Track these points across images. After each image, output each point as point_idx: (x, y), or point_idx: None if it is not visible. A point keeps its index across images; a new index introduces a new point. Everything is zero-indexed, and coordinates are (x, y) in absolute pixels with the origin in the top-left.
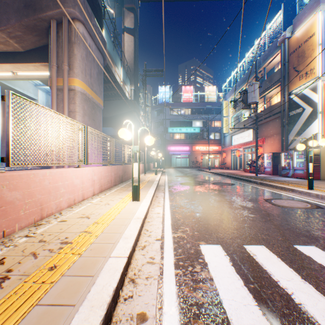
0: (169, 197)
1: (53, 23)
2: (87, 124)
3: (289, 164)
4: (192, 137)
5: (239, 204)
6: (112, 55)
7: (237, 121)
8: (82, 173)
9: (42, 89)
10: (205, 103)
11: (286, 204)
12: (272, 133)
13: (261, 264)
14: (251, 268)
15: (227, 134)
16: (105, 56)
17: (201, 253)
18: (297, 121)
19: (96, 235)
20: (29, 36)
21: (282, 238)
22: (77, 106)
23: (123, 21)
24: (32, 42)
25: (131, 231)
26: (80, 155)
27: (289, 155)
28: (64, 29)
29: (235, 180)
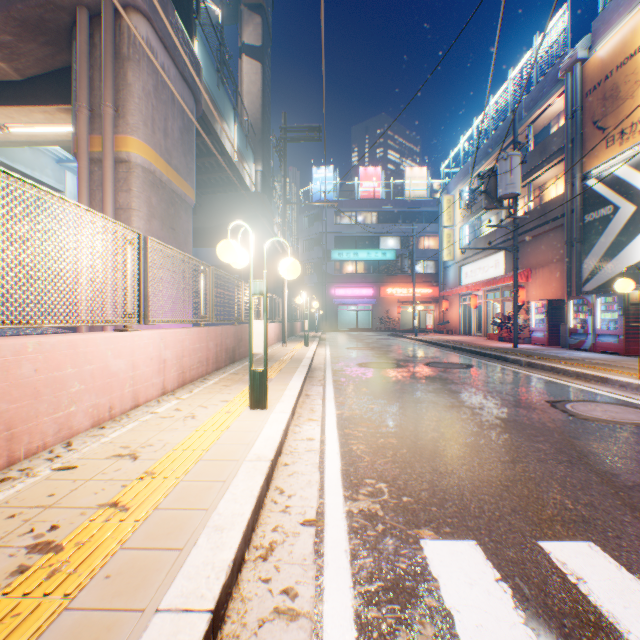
0: (335, 396)
1: (80, 14)
2: (158, 237)
3: (586, 324)
4: (379, 270)
5: (496, 414)
6: (217, 96)
7: (472, 236)
8: (131, 344)
9: (74, 169)
10: (406, 202)
11: (602, 416)
12: (546, 260)
13: (613, 620)
14: (586, 636)
15: (450, 262)
16: (200, 94)
17: (428, 571)
18: (601, 234)
19: (138, 520)
20: (31, 46)
21: (633, 517)
22: (134, 197)
23: (240, 32)
24: (38, 60)
25: (236, 504)
26: (128, 301)
27: (586, 304)
28: (105, 28)
29: (473, 356)
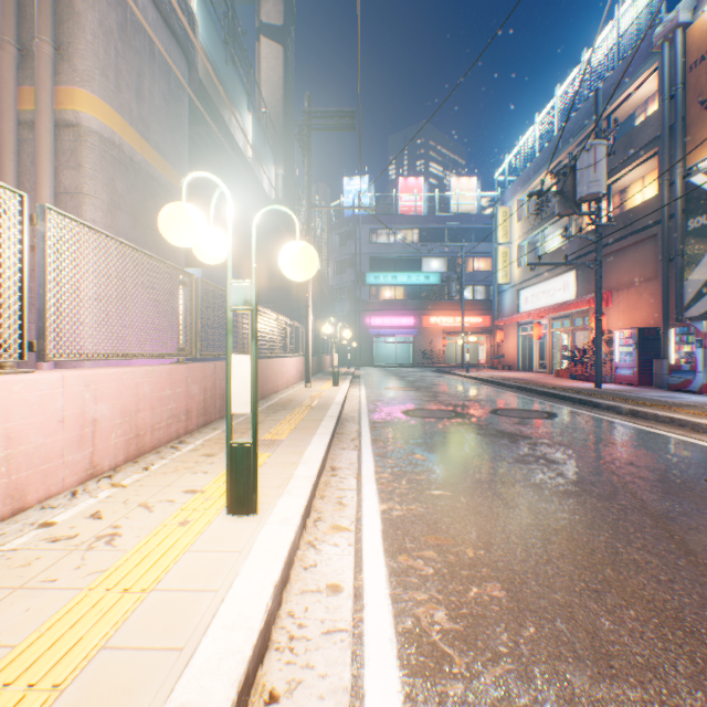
0: (375, 471)
1: None
2: (127, 238)
3: (694, 359)
4: (421, 296)
5: (651, 513)
6: (224, 74)
7: (533, 255)
8: (2, 398)
9: None
10: (453, 217)
11: None
12: (632, 280)
13: None
14: None
15: (506, 286)
16: (194, 55)
17: None
18: None
19: None
20: None
21: None
22: (86, 177)
23: (258, 10)
24: None
25: None
26: None
27: (694, 333)
28: None
29: (548, 399)
